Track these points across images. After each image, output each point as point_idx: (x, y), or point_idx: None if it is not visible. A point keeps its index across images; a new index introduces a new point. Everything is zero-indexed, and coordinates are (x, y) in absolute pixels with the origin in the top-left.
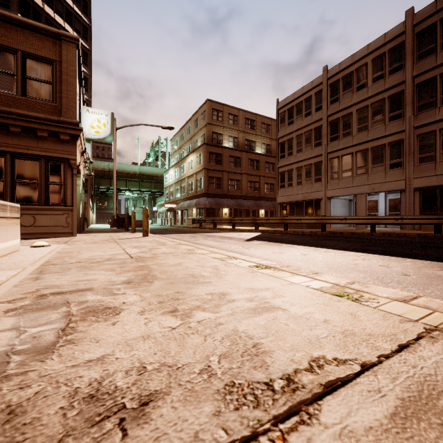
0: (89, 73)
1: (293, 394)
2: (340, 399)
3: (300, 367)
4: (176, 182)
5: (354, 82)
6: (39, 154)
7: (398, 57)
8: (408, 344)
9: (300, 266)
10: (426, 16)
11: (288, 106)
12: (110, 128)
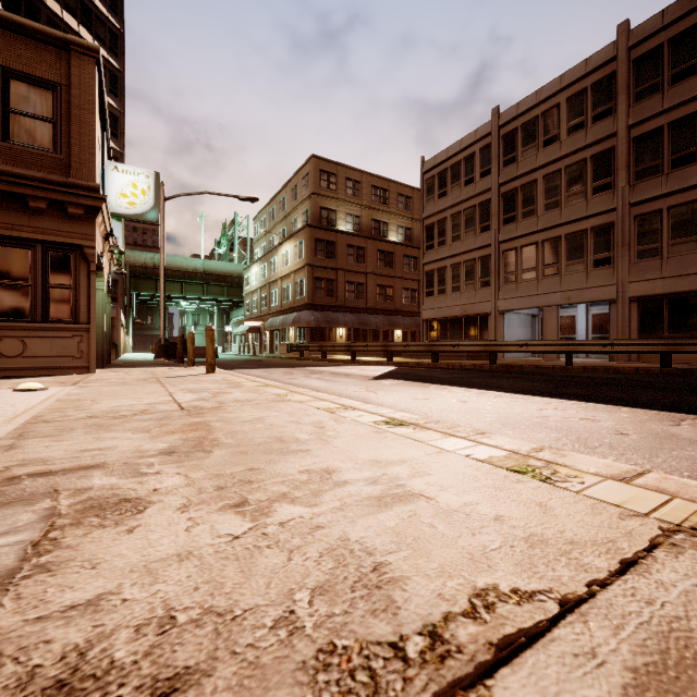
0: (121, 109)
1: (441, 667)
2: (526, 673)
3: (453, 610)
4: (263, 286)
5: (539, 133)
6: (31, 238)
7: (606, 95)
8: (635, 559)
9: (457, 421)
10: (647, 35)
11: (438, 168)
12: (153, 197)
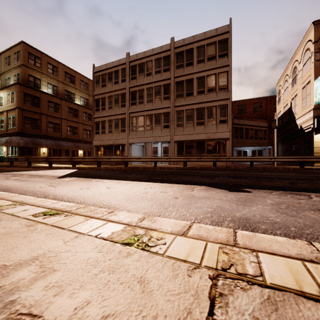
0: None
1: None
2: None
3: None
4: None
5: (145, 70)
6: None
7: (167, 63)
8: None
9: (102, 201)
10: (179, 45)
11: (102, 72)
12: None
